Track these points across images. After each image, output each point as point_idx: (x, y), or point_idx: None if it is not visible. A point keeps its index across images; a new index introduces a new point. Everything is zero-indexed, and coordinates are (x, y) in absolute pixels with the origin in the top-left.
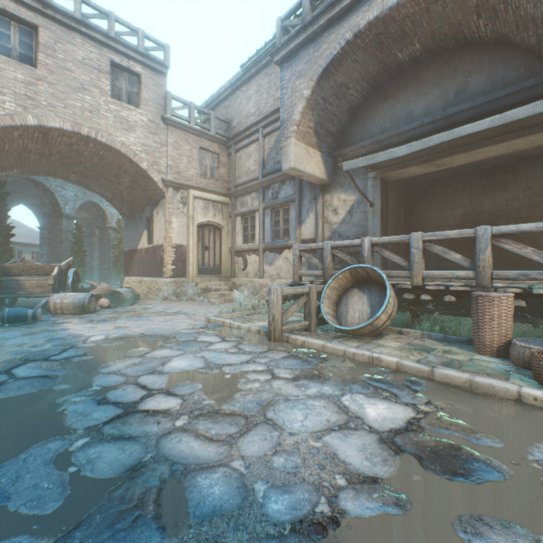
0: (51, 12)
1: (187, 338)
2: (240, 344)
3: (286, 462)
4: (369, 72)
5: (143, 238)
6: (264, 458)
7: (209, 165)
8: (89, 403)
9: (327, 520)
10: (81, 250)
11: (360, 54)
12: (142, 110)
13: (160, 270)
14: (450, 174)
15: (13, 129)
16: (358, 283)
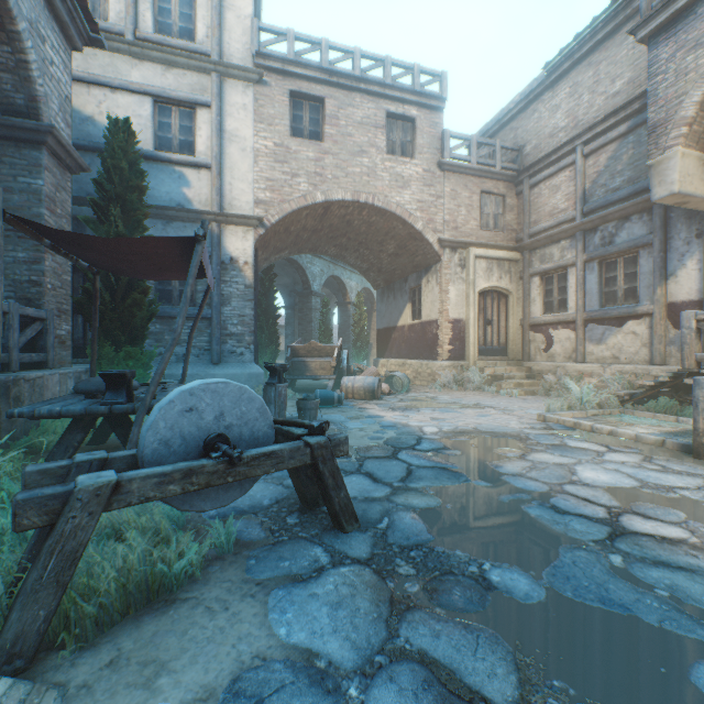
0: (335, 79)
1: (549, 440)
2: (652, 459)
3: None
4: None
5: (405, 313)
6: None
7: (491, 212)
8: (544, 509)
9: None
10: (327, 329)
11: None
12: (417, 160)
13: (432, 351)
14: None
15: (304, 209)
16: None
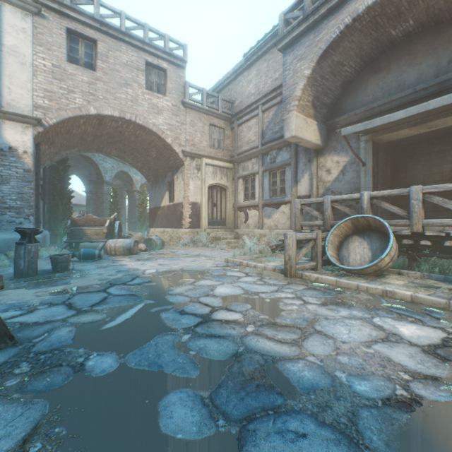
0: (105, 28)
1: (218, 273)
2: (263, 278)
3: (350, 361)
4: (363, 50)
5: (165, 198)
6: (330, 357)
7: (216, 137)
8: (174, 313)
9: (409, 400)
10: (116, 208)
11: (356, 35)
12: (168, 97)
13: (180, 222)
14: (438, 134)
15: (81, 118)
16: (357, 231)
